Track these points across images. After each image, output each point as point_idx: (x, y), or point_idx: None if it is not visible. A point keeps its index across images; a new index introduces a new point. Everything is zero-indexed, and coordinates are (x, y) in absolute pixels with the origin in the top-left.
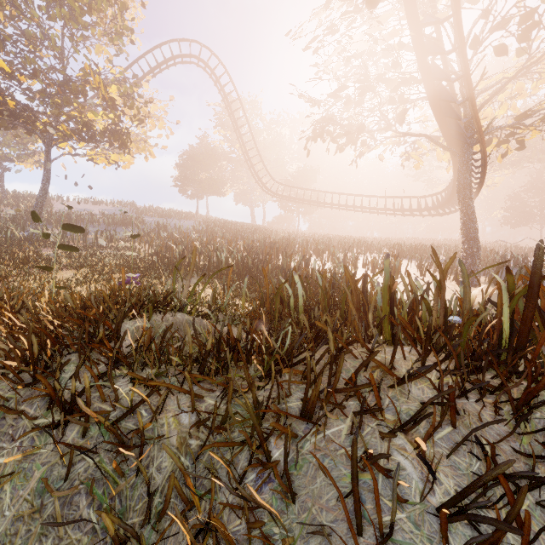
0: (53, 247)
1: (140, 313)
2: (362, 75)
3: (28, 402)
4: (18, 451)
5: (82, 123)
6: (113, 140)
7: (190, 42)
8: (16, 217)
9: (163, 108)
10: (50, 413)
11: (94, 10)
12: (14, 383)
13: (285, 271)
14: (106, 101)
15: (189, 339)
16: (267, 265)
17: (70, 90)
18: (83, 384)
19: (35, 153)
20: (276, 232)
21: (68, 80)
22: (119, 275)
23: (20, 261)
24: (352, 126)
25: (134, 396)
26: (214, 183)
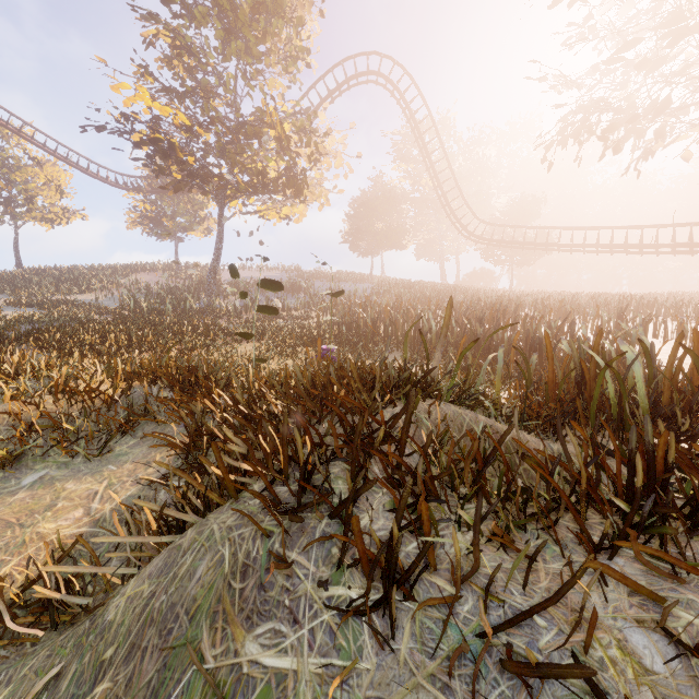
0: (227, 318)
1: (392, 399)
2: (670, 13)
3: (300, 545)
4: (310, 650)
5: (255, 173)
6: (288, 187)
7: (367, 55)
8: (190, 288)
9: (341, 141)
10: (343, 576)
11: (269, 36)
12: (270, 506)
13: (541, 341)
14: (280, 142)
15: (578, 458)
16: (518, 332)
17: (245, 135)
18: (376, 522)
19: (204, 220)
20: (483, 291)
21: (243, 124)
22: (304, 349)
23: (202, 332)
24: (637, 108)
25: (486, 566)
26: (392, 234)
